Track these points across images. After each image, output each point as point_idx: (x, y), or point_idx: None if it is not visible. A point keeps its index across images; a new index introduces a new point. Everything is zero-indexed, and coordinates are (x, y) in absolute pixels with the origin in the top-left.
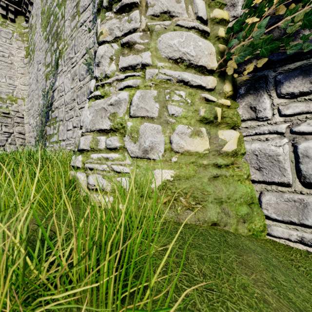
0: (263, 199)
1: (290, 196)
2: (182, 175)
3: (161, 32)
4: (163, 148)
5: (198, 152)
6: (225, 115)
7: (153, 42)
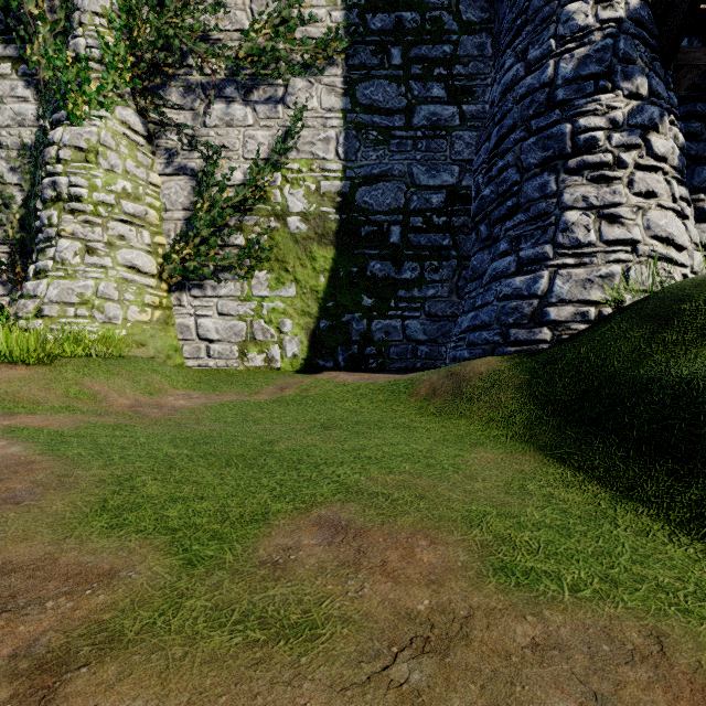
0: (184, 349)
1: (195, 345)
2: (134, 333)
3: (119, 247)
4: (122, 318)
5: (144, 321)
6: (163, 302)
7: (114, 253)
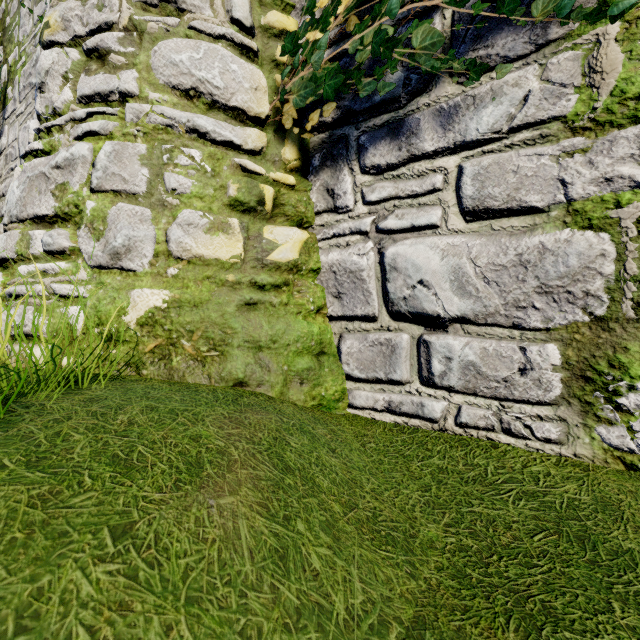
0: (343, 346)
1: (376, 337)
2: (185, 300)
3: (161, 37)
4: (152, 250)
5: (220, 260)
6: (285, 202)
7: (145, 54)
